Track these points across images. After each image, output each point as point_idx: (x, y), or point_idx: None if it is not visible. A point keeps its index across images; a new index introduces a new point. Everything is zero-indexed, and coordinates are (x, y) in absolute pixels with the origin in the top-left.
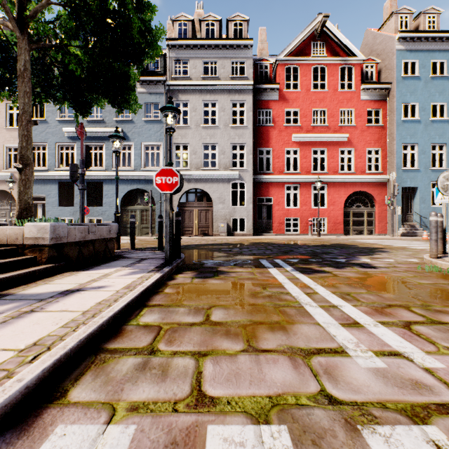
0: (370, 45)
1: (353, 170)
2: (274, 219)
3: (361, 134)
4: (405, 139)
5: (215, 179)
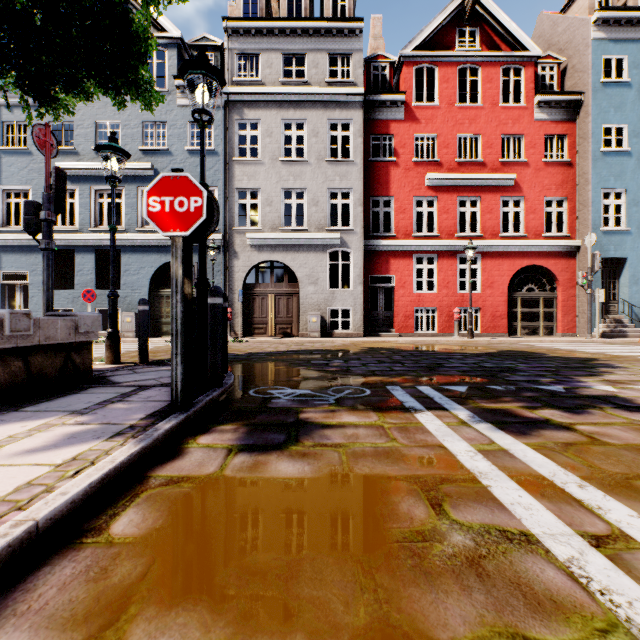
0: (547, 37)
1: (522, 231)
2: (397, 310)
3: (535, 174)
4: (606, 183)
5: (303, 246)
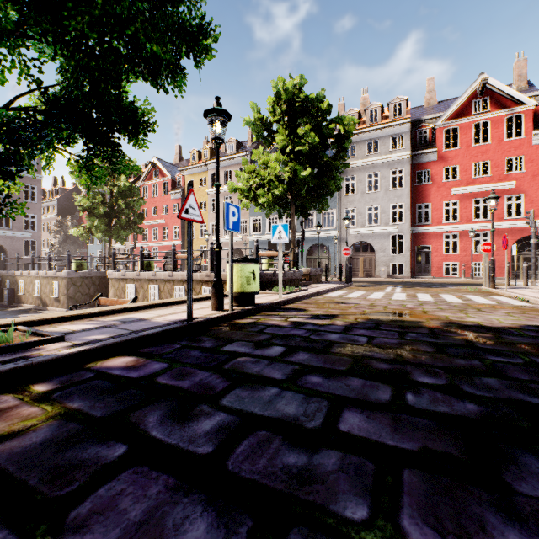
0: None
1: (522, 215)
2: (432, 264)
3: (533, 179)
4: None
5: (377, 234)
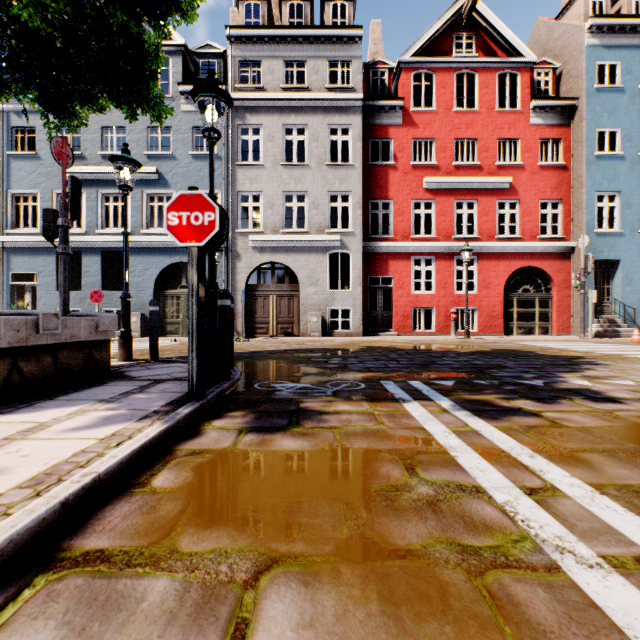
0: (543, 43)
1: (518, 233)
2: (396, 310)
3: (531, 178)
4: (600, 186)
5: (304, 248)
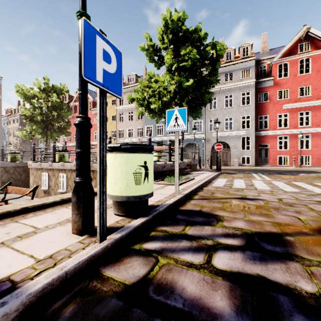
0: None
1: None
2: (270, 157)
3: None
4: None
5: (231, 136)
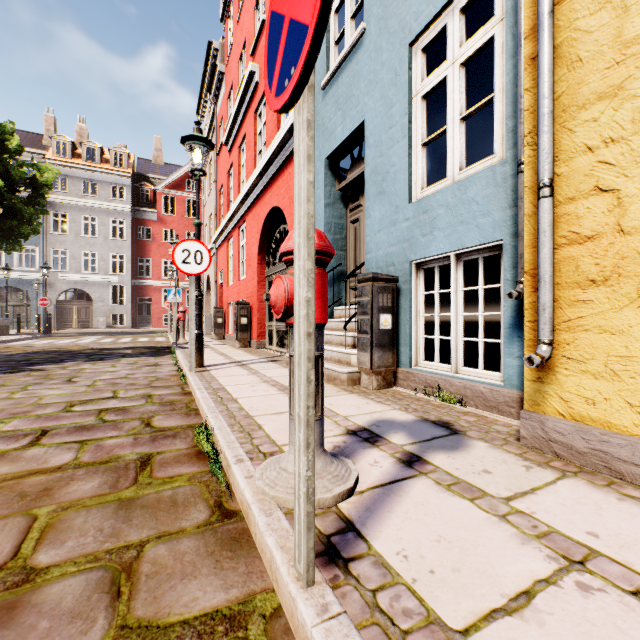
0: None
1: None
2: (154, 315)
3: None
4: None
5: (96, 282)
